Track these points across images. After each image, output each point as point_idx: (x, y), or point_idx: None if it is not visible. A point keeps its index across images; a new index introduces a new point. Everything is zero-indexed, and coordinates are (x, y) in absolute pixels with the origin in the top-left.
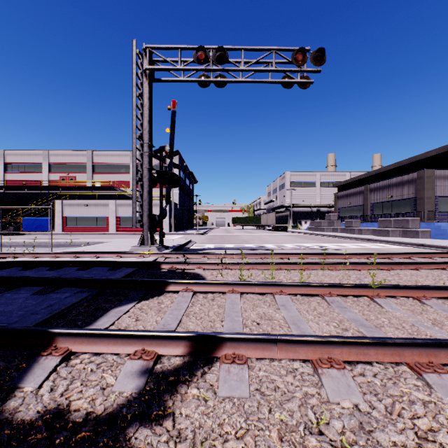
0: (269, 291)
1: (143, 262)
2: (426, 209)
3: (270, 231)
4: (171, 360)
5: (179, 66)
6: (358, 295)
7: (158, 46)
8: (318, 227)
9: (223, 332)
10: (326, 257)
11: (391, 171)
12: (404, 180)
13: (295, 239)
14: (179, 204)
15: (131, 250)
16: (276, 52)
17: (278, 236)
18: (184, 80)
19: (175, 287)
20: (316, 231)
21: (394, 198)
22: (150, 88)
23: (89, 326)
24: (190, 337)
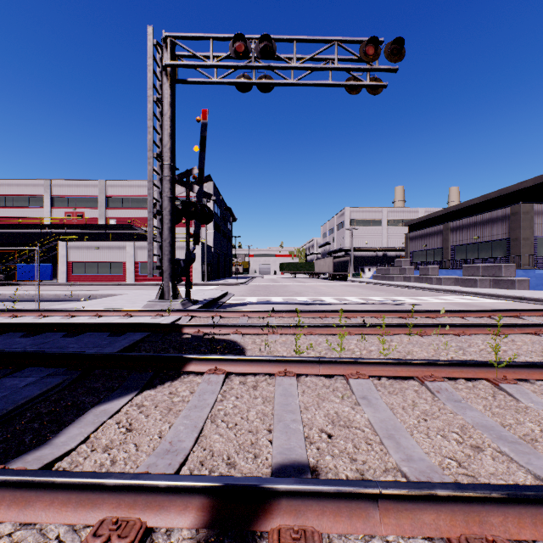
0: (339, 372)
1: (157, 325)
2: (523, 253)
3: (326, 280)
4: (172, 536)
5: (211, 62)
6: (471, 377)
7: (183, 35)
8: (385, 276)
9: (273, 458)
10: (407, 316)
11: (476, 206)
12: (494, 217)
13: (358, 290)
14: (214, 247)
15: (146, 307)
16: (339, 44)
17: (337, 287)
18: (217, 81)
19: (198, 366)
20: (384, 280)
21: (481, 239)
22: (172, 91)
23: (40, 448)
24: (209, 490)
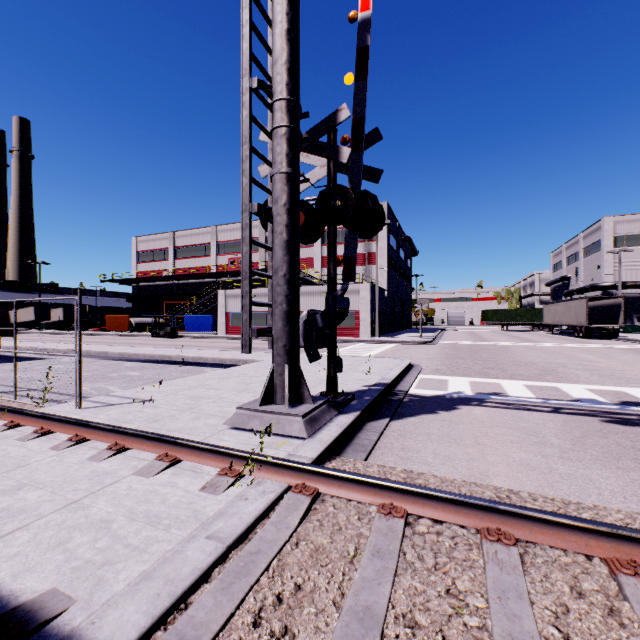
0: None
1: None
2: None
3: (570, 337)
4: None
5: None
6: None
7: None
8: None
9: None
10: None
11: None
12: None
13: None
14: (388, 290)
15: (233, 420)
16: None
17: (619, 356)
18: None
19: None
20: None
21: None
22: None
23: None
24: None
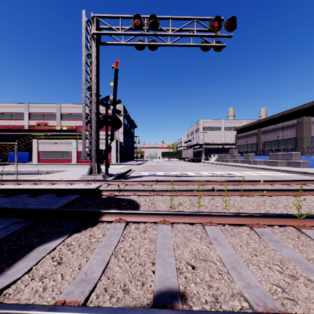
0: (198, 221)
1: (86, 190)
2: (304, 146)
3: (189, 162)
4: None
5: (120, 31)
6: (282, 224)
7: (103, 15)
8: (223, 159)
9: (154, 286)
10: (238, 184)
11: (276, 118)
12: (287, 125)
13: (208, 168)
14: (123, 143)
15: (81, 178)
16: (197, 20)
17: (195, 166)
18: (124, 43)
19: (109, 217)
20: (222, 162)
21: (280, 138)
22: (97, 49)
23: None
24: None
